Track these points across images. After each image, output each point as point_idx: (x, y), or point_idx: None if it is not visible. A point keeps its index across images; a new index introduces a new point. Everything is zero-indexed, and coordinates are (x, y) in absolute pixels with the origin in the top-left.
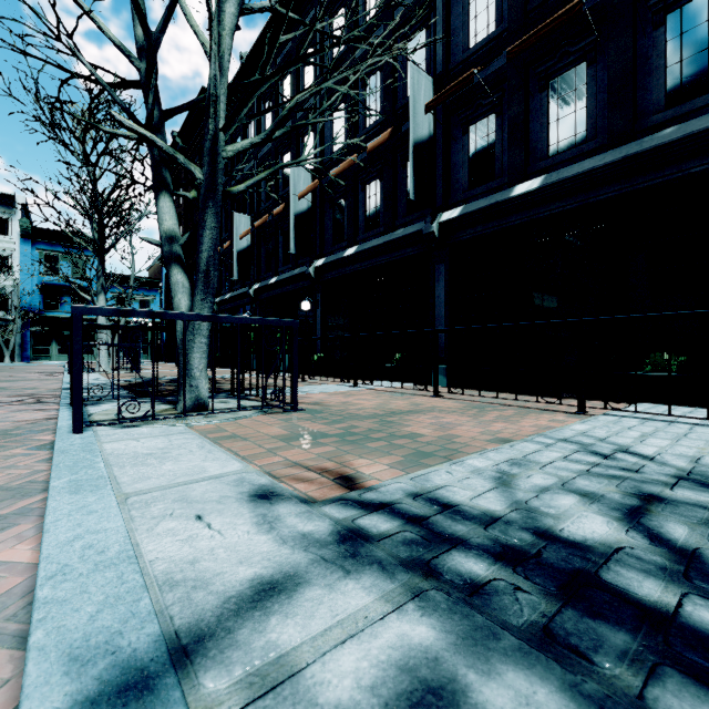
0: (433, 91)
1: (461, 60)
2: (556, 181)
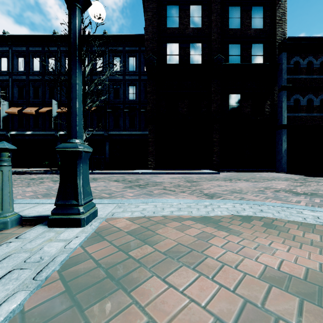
0: (9, 103)
1: (16, 100)
2: (33, 133)
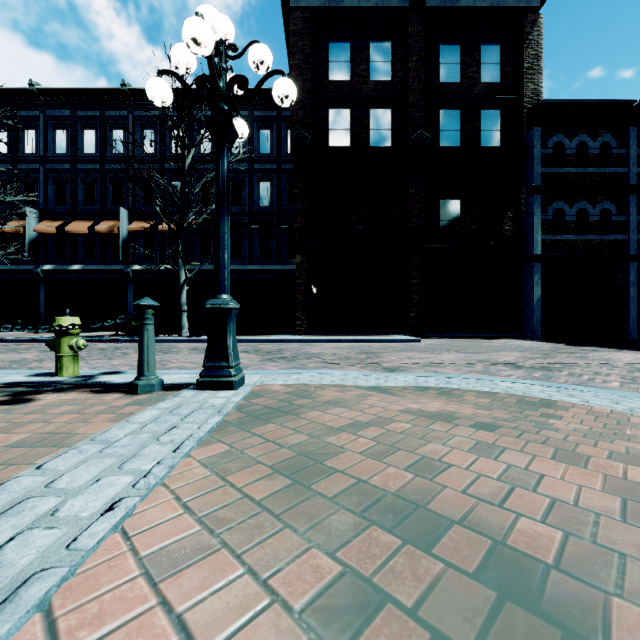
0: (39, 214)
1: (53, 208)
2: (84, 269)
